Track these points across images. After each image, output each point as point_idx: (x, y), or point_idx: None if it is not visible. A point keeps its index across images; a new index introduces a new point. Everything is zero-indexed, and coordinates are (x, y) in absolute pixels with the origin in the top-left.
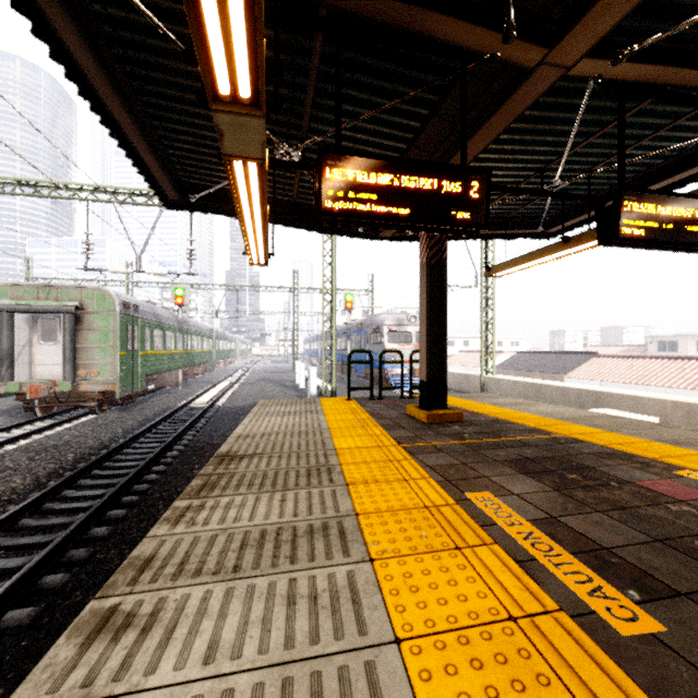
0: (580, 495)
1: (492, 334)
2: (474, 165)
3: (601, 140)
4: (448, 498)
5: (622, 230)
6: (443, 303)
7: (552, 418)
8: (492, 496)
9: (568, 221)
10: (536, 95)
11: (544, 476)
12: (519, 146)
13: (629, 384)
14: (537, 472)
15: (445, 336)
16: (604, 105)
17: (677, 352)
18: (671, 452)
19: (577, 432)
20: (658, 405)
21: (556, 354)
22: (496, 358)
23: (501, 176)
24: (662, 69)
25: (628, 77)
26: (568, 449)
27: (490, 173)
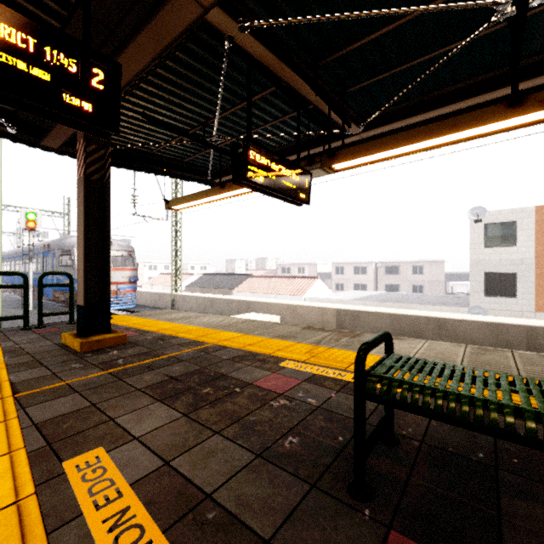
0: (206, 414)
1: (180, 259)
2: (144, 96)
3: (244, 113)
4: (27, 485)
5: (249, 174)
6: (106, 223)
7: (210, 327)
8: (103, 453)
9: (228, 176)
10: (181, 26)
11: (181, 397)
12: (183, 92)
13: (268, 294)
14: (175, 395)
15: (108, 257)
16: (243, 81)
17: (290, 274)
18: (280, 345)
19: (224, 338)
20: (279, 307)
21: (228, 276)
22: (188, 279)
23: (172, 118)
24: (274, 58)
25: (253, 53)
26: (212, 358)
27: (120, 69)
